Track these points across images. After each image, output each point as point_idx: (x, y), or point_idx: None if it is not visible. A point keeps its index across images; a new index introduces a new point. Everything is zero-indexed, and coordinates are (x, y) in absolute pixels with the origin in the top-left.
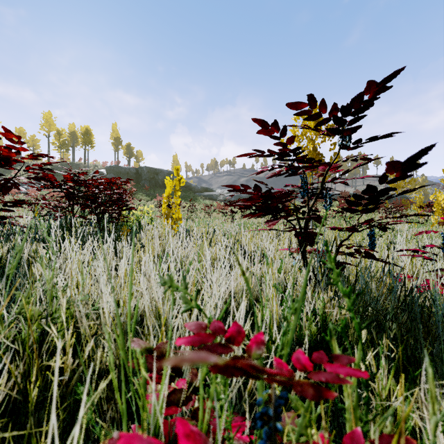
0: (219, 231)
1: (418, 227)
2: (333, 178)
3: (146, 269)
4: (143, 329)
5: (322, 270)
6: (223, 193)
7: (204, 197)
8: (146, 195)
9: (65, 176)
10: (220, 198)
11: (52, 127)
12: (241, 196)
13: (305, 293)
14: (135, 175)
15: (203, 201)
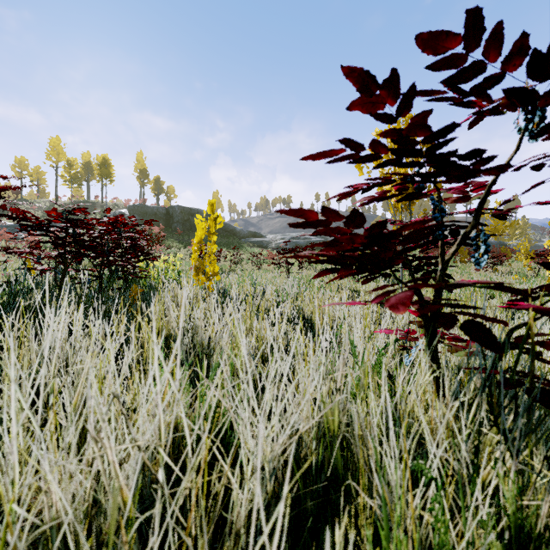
0: (271, 289)
1: (530, 283)
2: (504, 201)
3: (147, 364)
4: (92, 546)
5: (450, 369)
6: (276, 239)
7: (251, 244)
8: (179, 242)
9: (49, 213)
10: (272, 245)
11: (61, 156)
12: (298, 243)
13: (476, 467)
14: (165, 217)
15: (250, 249)
